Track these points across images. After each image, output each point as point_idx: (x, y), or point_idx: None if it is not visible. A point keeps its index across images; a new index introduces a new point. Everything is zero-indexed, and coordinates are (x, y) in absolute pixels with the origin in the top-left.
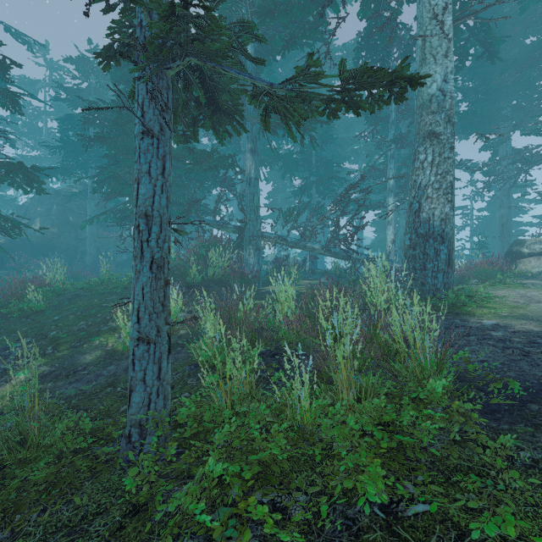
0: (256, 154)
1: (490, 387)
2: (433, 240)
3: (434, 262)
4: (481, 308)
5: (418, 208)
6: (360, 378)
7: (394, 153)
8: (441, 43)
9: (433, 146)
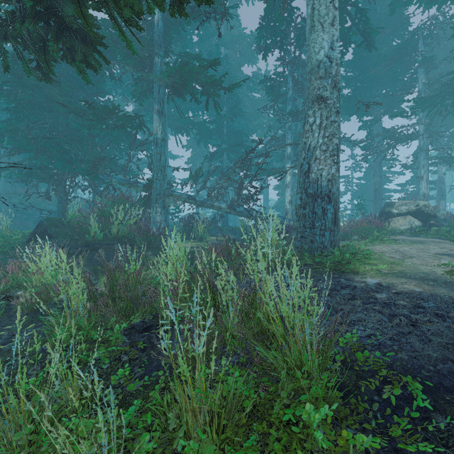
0: (163, 116)
1: (386, 392)
2: (321, 199)
3: (321, 221)
4: (363, 265)
5: (308, 169)
6: (203, 406)
7: (291, 125)
8: (328, 12)
9: (321, 110)
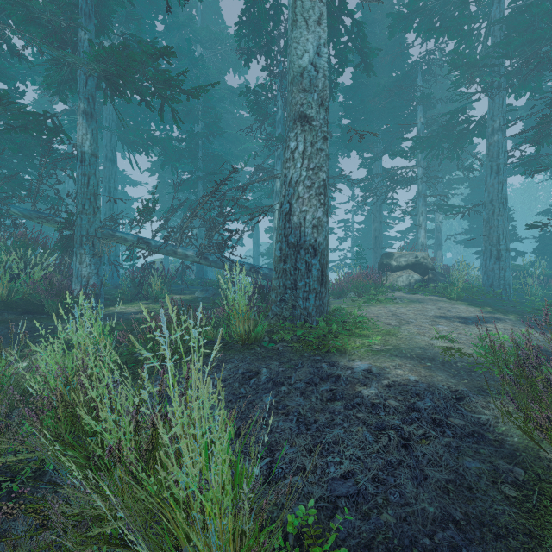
0: (93, 120)
1: None
2: (304, 251)
3: (305, 280)
4: (354, 339)
5: (289, 210)
6: None
7: (281, 154)
8: (314, 6)
9: (304, 133)
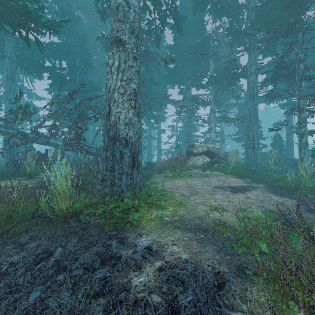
0: None
1: None
2: (119, 142)
3: (119, 165)
4: (153, 210)
5: (109, 111)
6: None
7: None
8: None
9: (119, 53)
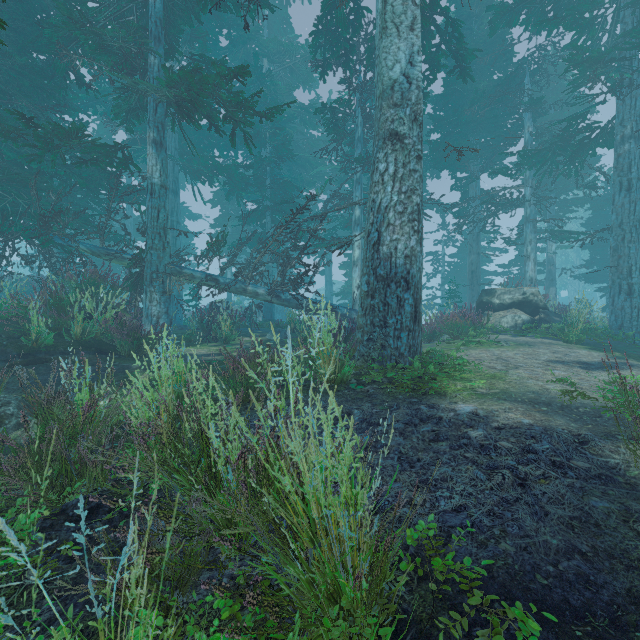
0: (163, 149)
1: None
2: (395, 284)
3: (396, 317)
4: (454, 382)
5: (378, 239)
6: None
7: (360, 178)
8: (406, 10)
9: (395, 153)
